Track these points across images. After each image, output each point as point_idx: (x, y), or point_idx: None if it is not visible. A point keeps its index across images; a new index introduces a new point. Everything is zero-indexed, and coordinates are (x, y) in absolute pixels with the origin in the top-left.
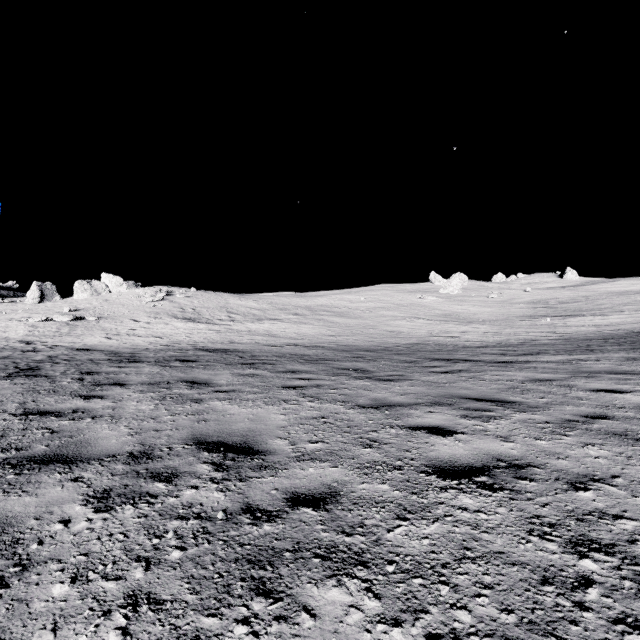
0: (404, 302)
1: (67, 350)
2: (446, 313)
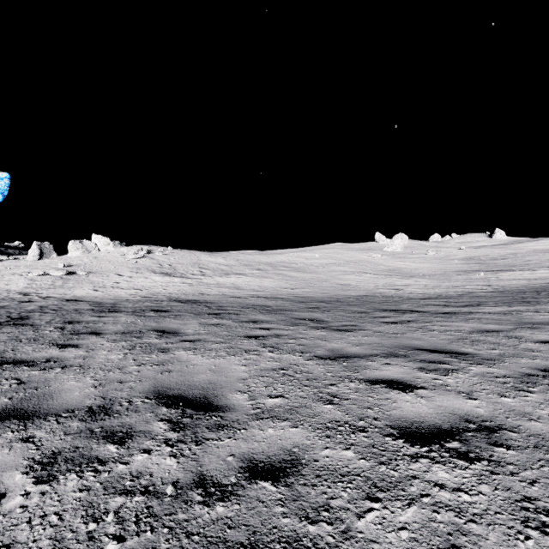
0: (353, 259)
1: (58, 301)
2: (390, 268)
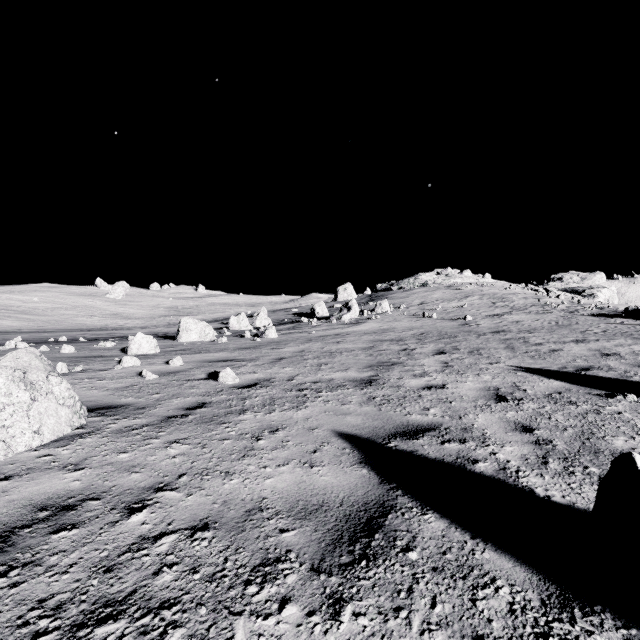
0: (78, 304)
1: None
2: (114, 313)
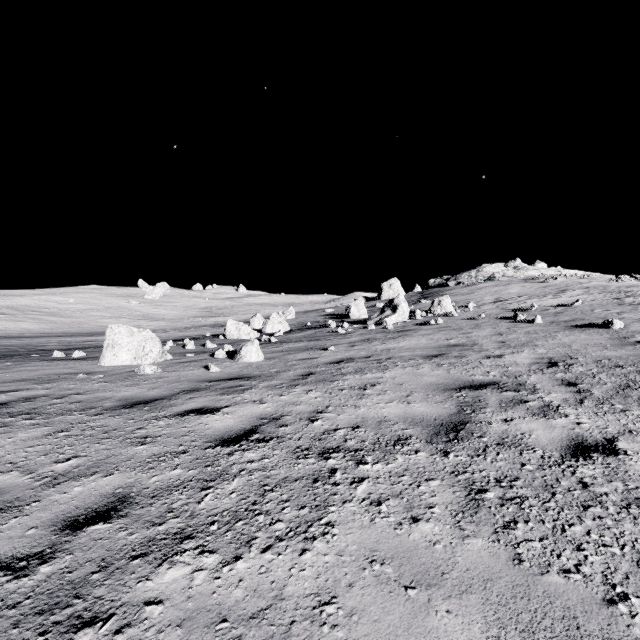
0: (112, 305)
1: None
2: (145, 314)
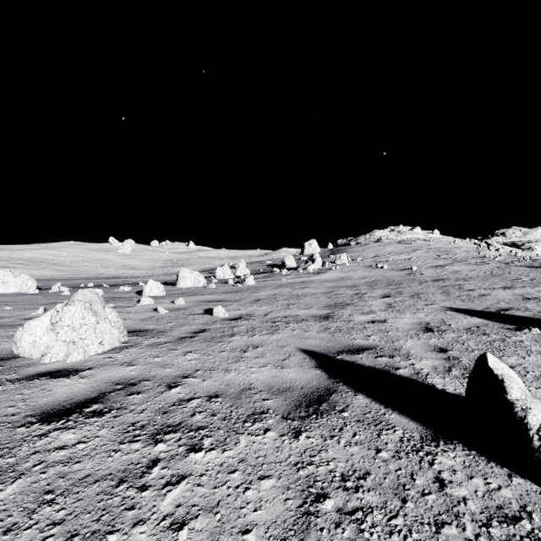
0: (96, 258)
1: None
2: (124, 265)
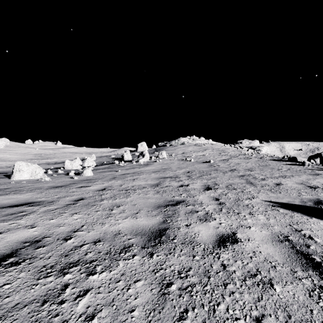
0: None
1: None
2: None
